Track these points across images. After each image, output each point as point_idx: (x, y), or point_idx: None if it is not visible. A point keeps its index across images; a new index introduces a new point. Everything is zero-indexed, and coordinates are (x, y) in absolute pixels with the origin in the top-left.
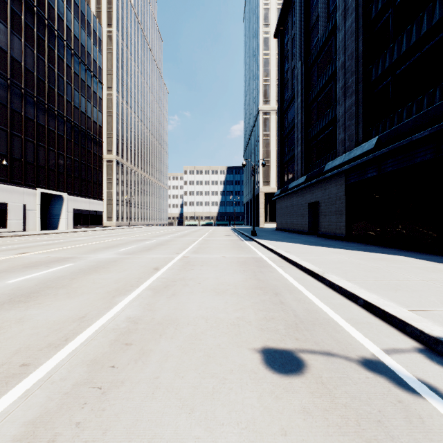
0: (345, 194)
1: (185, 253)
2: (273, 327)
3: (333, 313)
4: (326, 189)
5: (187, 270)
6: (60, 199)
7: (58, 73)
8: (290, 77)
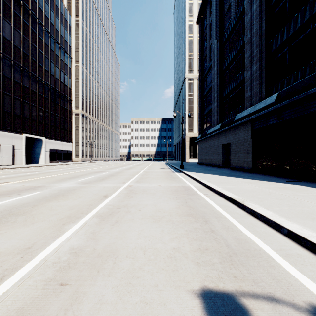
0: (251, 137)
1: (130, 183)
2: (208, 260)
3: (262, 243)
4: (236, 133)
5: (130, 197)
6: (40, 141)
7: (39, 50)
8: (208, 52)
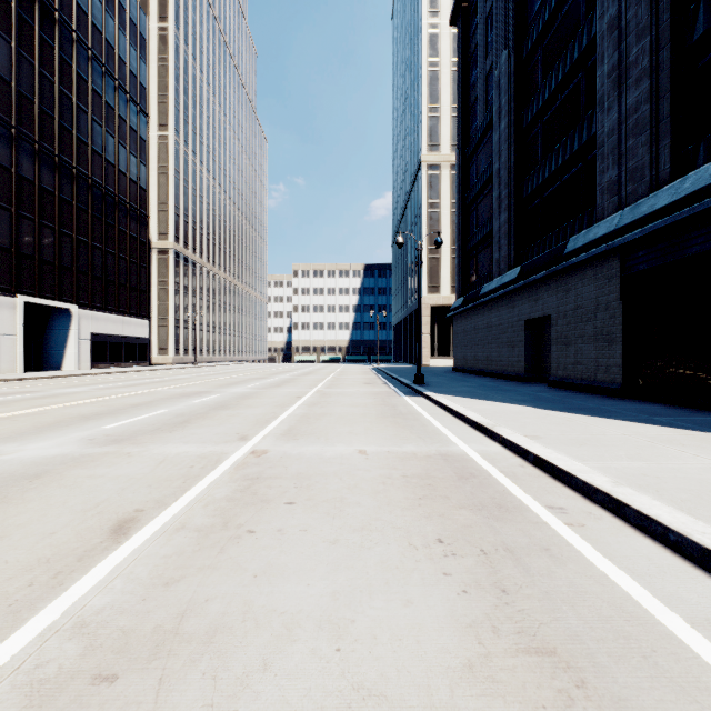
0: (621, 296)
1: (262, 438)
2: None
3: None
4: (569, 289)
5: (228, 537)
6: (66, 315)
7: (61, 89)
8: (482, 89)
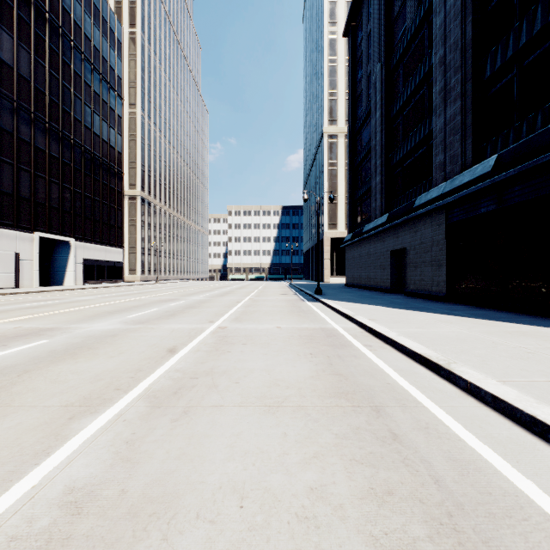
0: (445, 237)
1: (222, 322)
2: (398, 528)
3: (515, 474)
4: (417, 231)
5: (220, 353)
6: (66, 245)
7: (63, 83)
8: (365, 86)
